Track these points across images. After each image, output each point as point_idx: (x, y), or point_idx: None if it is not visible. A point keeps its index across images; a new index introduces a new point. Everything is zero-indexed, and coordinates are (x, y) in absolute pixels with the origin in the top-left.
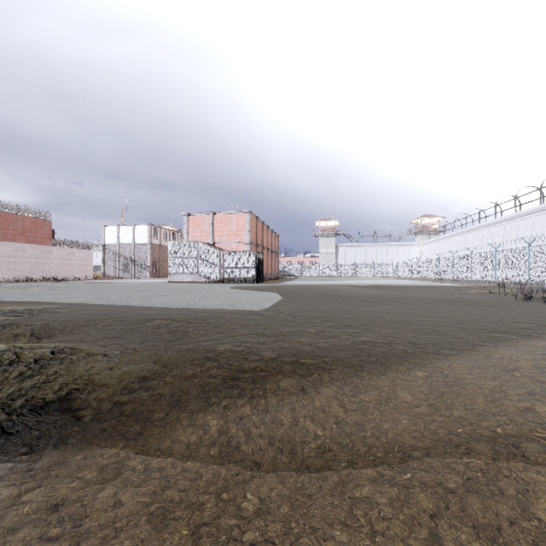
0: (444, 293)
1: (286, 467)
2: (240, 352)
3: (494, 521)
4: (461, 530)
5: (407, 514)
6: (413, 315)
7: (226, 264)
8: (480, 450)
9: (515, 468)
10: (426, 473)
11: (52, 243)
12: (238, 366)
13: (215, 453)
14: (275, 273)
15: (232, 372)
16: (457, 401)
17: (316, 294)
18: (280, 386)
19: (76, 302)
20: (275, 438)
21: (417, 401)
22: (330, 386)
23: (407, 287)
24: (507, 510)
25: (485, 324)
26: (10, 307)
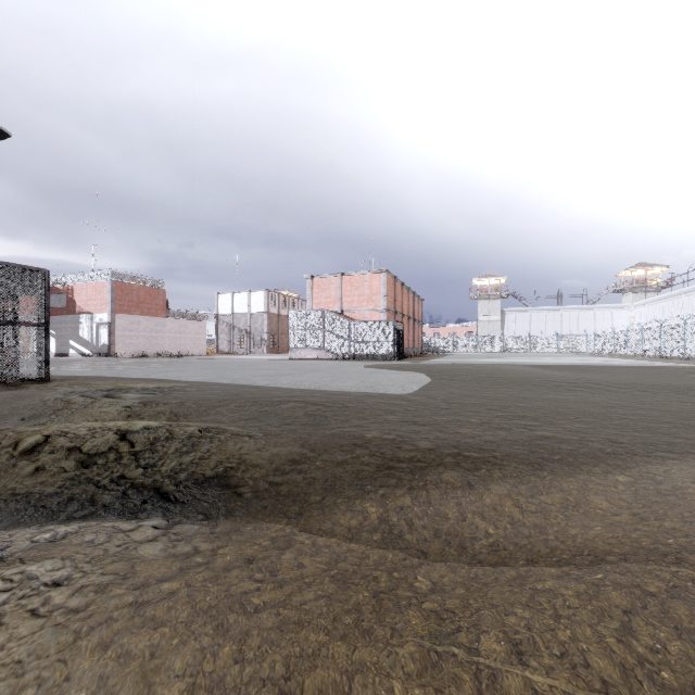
0: (667, 378)
1: (455, 559)
2: (391, 441)
3: None
4: (659, 628)
5: (596, 606)
6: (616, 406)
7: (357, 337)
8: (694, 561)
9: None
10: (621, 576)
11: (166, 315)
12: (391, 455)
13: (378, 538)
14: (419, 348)
15: (386, 460)
16: (672, 512)
17: (476, 376)
18: (442, 478)
19: (200, 380)
20: (441, 531)
21: (616, 509)
22: (502, 484)
23: (608, 368)
24: None
25: None
26: (140, 384)
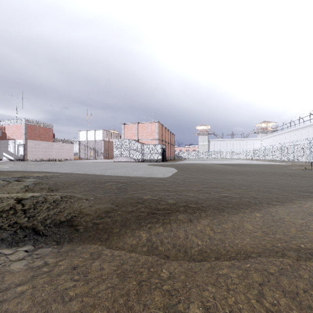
0: (275, 169)
1: (182, 258)
2: (155, 200)
3: (294, 290)
4: (275, 292)
5: (246, 282)
6: (255, 181)
7: (145, 152)
8: (290, 255)
9: (309, 265)
10: (258, 264)
11: (53, 140)
12: (155, 207)
13: (145, 250)
14: (173, 156)
15: (152, 210)
16: (279, 230)
17: (197, 169)
18: (178, 218)
19: (67, 172)
20: (176, 244)
21: (255, 229)
22: (205, 219)
23: (252, 165)
24: (302, 285)
25: (300, 187)
26: (36, 174)
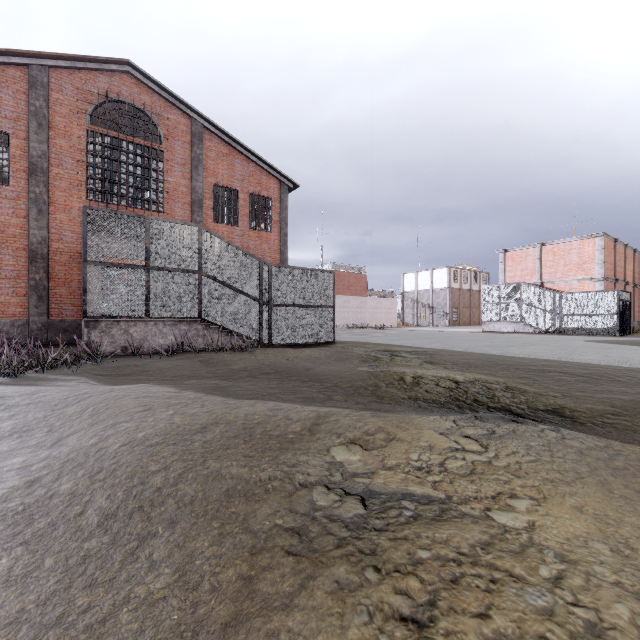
0: None
1: None
2: None
3: None
4: None
5: None
6: None
7: (564, 310)
8: None
9: None
10: None
11: (366, 294)
12: None
13: None
14: None
15: None
16: None
17: None
18: None
19: (435, 347)
20: None
21: None
22: None
23: None
24: None
25: None
26: (398, 348)
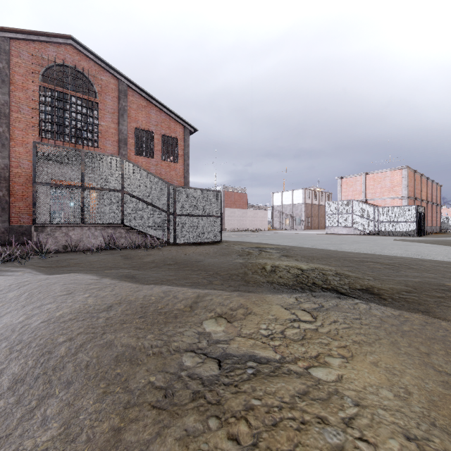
0: None
1: None
2: None
3: None
4: None
5: None
6: None
7: (381, 219)
8: None
9: None
10: None
11: (247, 207)
12: None
13: None
14: (437, 226)
15: None
16: None
17: None
18: None
19: (292, 245)
20: None
21: None
22: None
23: None
24: None
25: None
26: (265, 246)
